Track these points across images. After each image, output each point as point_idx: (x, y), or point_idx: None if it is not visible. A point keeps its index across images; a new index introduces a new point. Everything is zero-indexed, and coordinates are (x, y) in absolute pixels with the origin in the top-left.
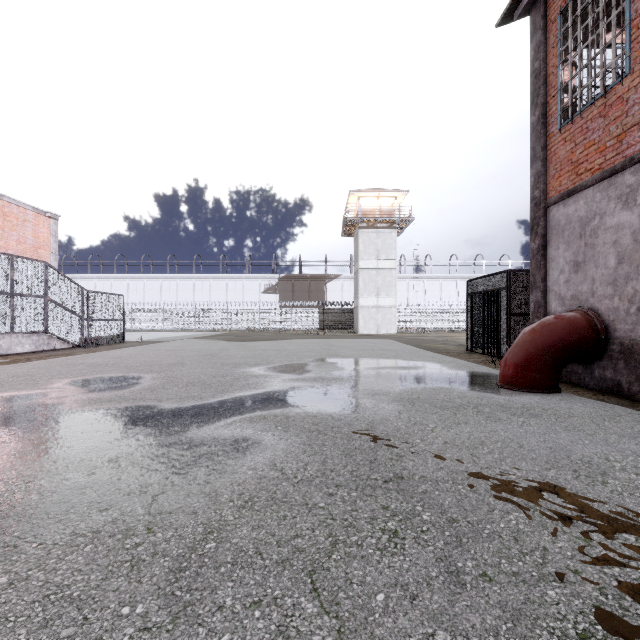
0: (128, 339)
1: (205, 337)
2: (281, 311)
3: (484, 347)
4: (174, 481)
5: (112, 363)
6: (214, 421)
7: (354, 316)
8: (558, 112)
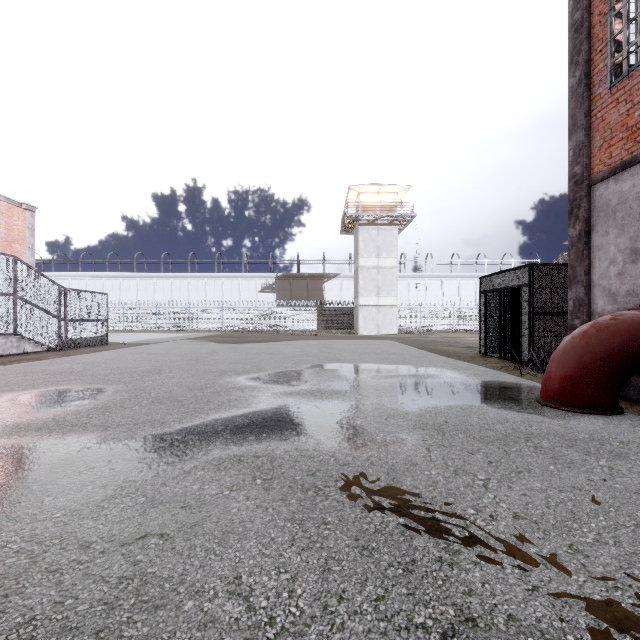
0: (114, 340)
1: (197, 338)
2: (278, 311)
3: (501, 351)
4: (34, 637)
5: (78, 370)
6: (166, 467)
7: (354, 316)
8: (608, 68)
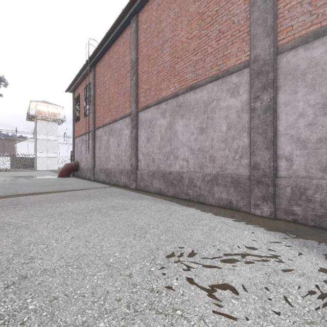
0: None
1: None
2: None
3: None
4: None
5: None
6: None
7: (34, 161)
8: (75, 119)
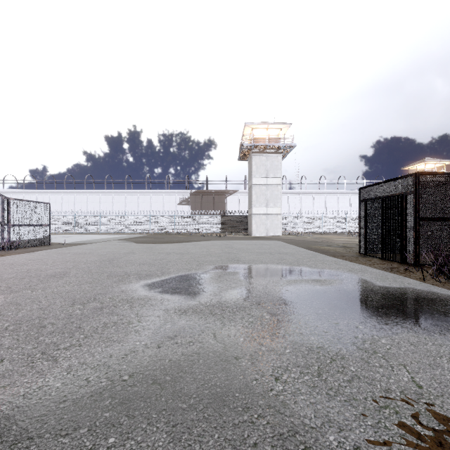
0: (58, 241)
1: (127, 239)
2: (192, 218)
3: (383, 252)
4: None
5: None
6: None
7: (248, 222)
8: None
